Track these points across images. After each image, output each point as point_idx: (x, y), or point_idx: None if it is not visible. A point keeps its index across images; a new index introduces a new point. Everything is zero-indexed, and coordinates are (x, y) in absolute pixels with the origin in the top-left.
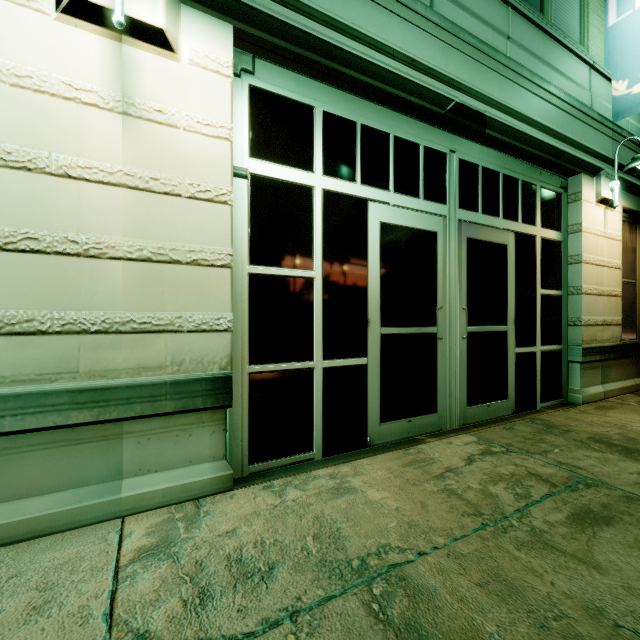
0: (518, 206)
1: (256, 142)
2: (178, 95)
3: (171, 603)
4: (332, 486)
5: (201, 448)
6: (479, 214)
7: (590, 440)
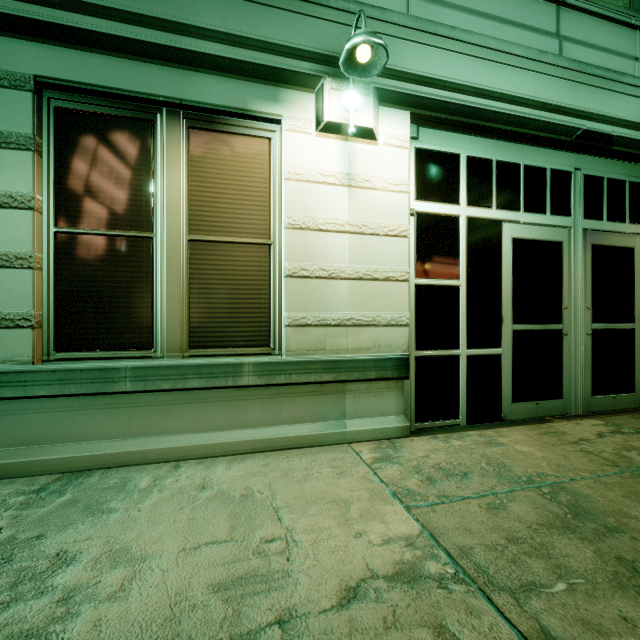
0: None
1: (419, 188)
2: (377, 168)
3: (413, 481)
4: (484, 441)
5: (389, 405)
6: (604, 222)
7: None
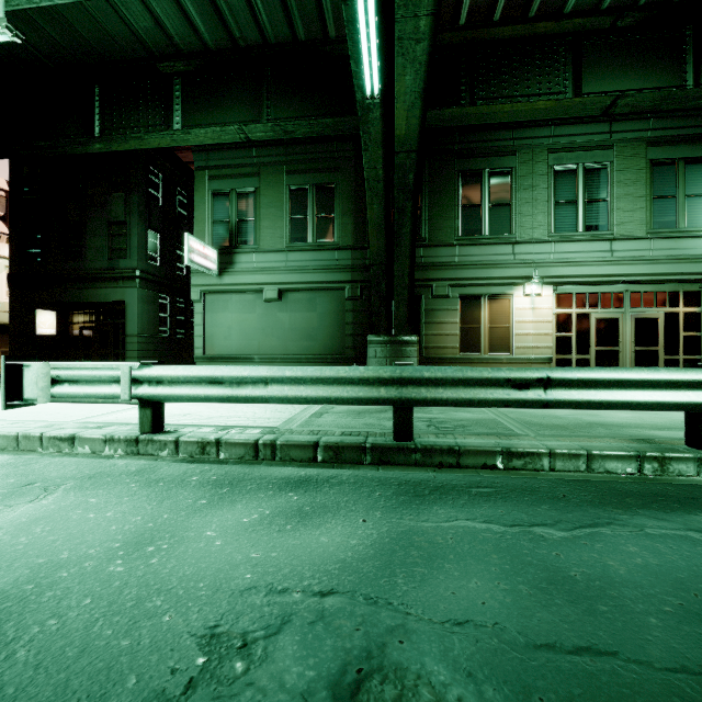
0: (666, 302)
1: (557, 305)
2: (542, 303)
3: None
4: None
5: None
6: (641, 309)
7: None
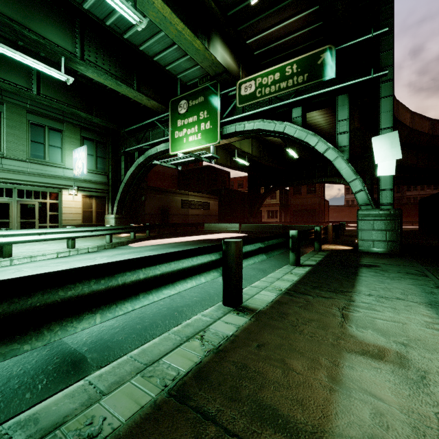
0: (40, 196)
1: None
2: None
3: None
4: None
5: None
6: (25, 199)
7: None
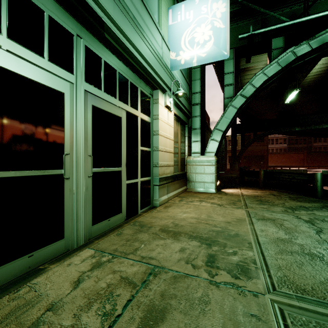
0: (128, 96)
1: None
2: None
3: None
4: None
5: None
6: (102, 92)
7: (160, 231)
